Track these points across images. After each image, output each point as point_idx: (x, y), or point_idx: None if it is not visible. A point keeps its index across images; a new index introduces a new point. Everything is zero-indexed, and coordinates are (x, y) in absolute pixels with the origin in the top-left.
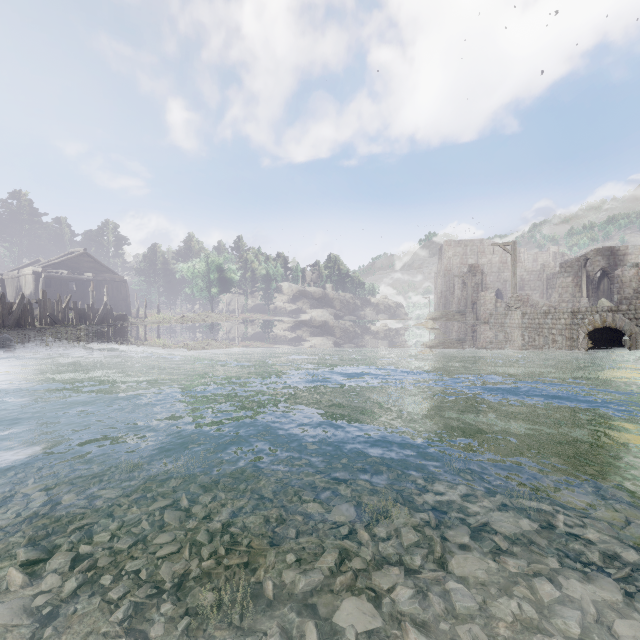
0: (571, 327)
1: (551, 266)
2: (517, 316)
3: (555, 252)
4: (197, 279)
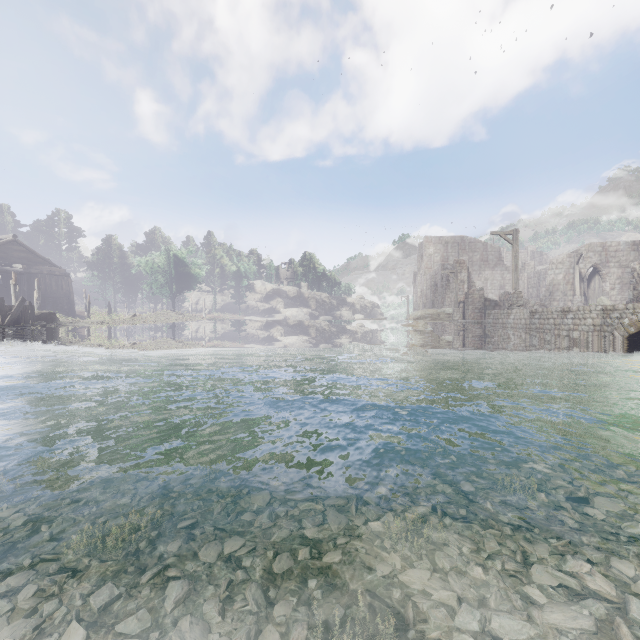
0: (602, 328)
1: (532, 265)
2: (524, 315)
3: (533, 251)
4: (156, 274)
